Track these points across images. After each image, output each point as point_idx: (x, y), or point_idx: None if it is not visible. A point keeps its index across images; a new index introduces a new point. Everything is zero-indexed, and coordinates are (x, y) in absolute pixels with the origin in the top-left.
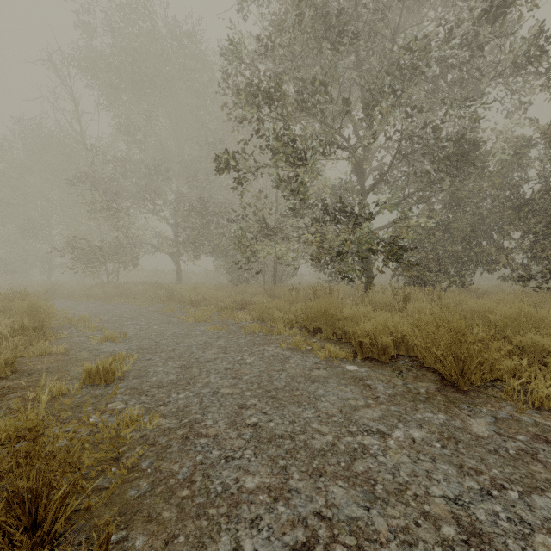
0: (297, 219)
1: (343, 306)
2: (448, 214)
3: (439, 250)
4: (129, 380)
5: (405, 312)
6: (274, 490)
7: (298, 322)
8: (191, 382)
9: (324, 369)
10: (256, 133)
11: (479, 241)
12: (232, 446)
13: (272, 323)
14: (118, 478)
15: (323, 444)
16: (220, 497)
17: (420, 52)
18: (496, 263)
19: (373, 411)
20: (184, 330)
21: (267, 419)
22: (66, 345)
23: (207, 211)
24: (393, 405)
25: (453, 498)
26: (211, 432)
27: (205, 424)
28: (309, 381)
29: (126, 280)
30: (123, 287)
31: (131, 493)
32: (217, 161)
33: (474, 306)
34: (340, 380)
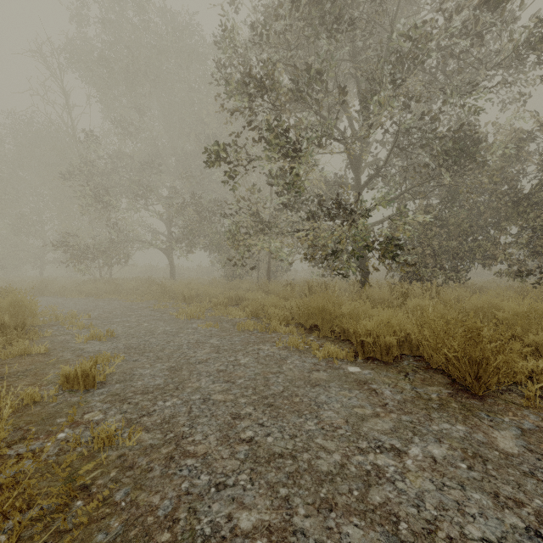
0: (291, 215)
1: (341, 303)
2: (443, 209)
3: (435, 246)
4: (112, 384)
5: (404, 308)
6: (275, 531)
7: (293, 319)
8: (180, 387)
9: (324, 371)
10: (250, 123)
11: (475, 236)
12: (223, 469)
13: (267, 320)
14: (84, 515)
15: (330, 465)
16: (209, 542)
17: (420, 39)
18: (492, 258)
19: (383, 422)
20: (175, 327)
21: (264, 433)
22: (48, 345)
23: (200, 206)
24: (405, 413)
25: (496, 542)
26: (200, 450)
27: (193, 439)
28: (309, 385)
29: (119, 276)
30: (115, 283)
31: (97, 538)
32: (210, 152)
33: (478, 303)
34: (343, 383)
